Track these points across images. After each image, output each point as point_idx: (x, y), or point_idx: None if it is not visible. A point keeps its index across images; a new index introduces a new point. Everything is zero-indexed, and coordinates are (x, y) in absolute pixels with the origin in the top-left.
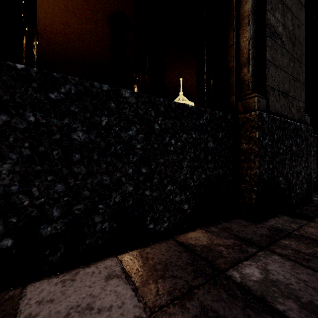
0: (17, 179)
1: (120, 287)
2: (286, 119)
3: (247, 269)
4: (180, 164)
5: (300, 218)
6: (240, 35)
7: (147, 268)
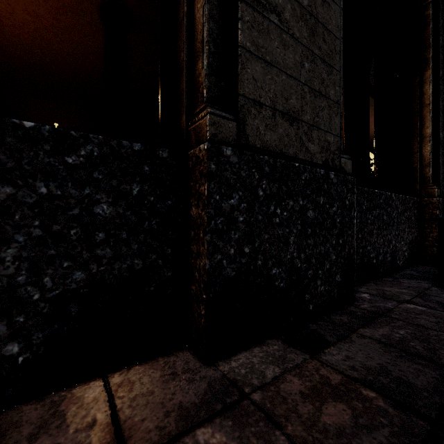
0: None
1: None
2: (295, 162)
3: None
4: None
5: (302, 347)
6: None
7: None
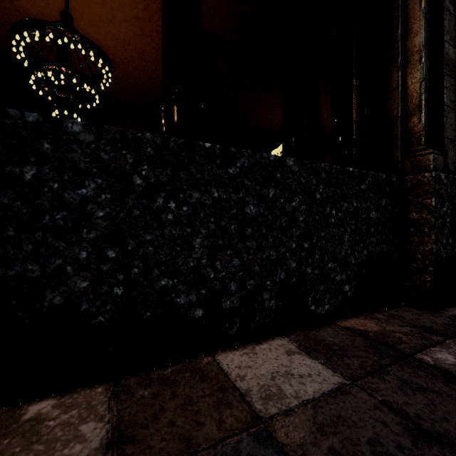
0: (206, 253)
1: (307, 361)
2: None
3: (438, 354)
4: (341, 238)
5: None
6: (407, 75)
7: (324, 348)
